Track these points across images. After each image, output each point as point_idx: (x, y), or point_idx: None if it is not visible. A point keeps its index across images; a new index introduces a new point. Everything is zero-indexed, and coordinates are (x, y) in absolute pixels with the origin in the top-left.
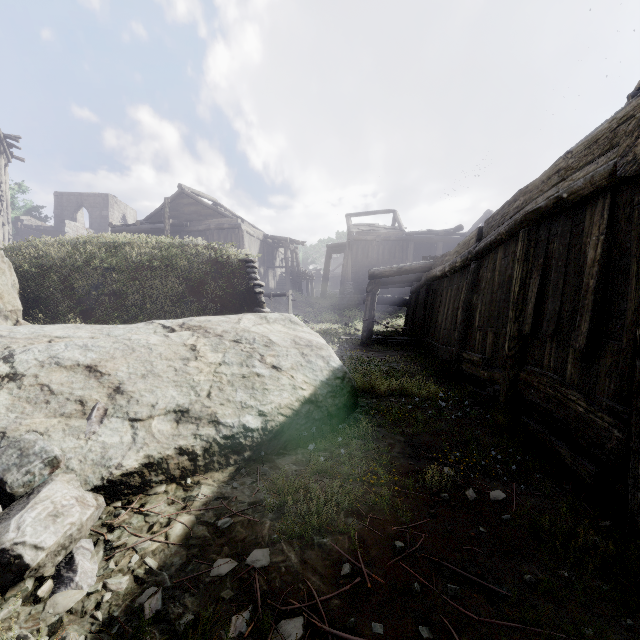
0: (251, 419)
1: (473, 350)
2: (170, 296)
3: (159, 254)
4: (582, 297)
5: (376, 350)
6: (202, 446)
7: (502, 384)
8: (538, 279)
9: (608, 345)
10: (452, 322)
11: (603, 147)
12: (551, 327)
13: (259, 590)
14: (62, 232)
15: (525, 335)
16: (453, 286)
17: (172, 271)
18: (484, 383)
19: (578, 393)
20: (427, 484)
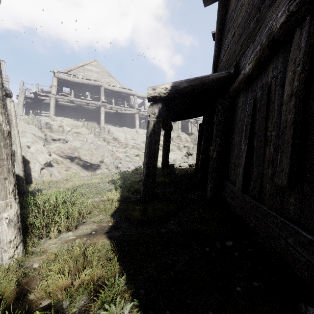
0: None
1: None
2: None
3: None
4: None
5: None
6: None
7: None
8: None
9: None
10: None
11: None
12: None
13: (183, 169)
14: None
15: None
16: None
17: None
18: None
19: None
20: None
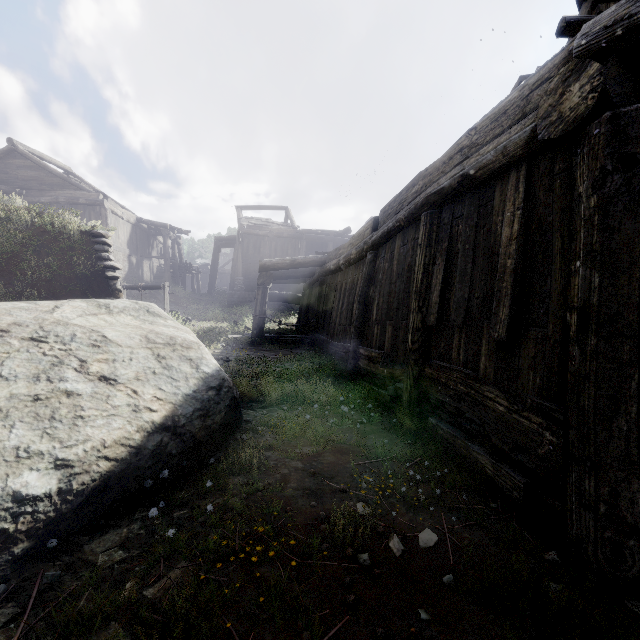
0: (35, 478)
1: (371, 345)
2: None
3: None
4: (498, 280)
5: (268, 349)
6: None
7: (406, 381)
8: (443, 265)
9: (530, 333)
10: (347, 317)
11: (514, 117)
12: (460, 316)
13: None
14: None
15: (429, 327)
16: (348, 279)
17: None
18: (383, 381)
19: (497, 389)
20: (337, 539)
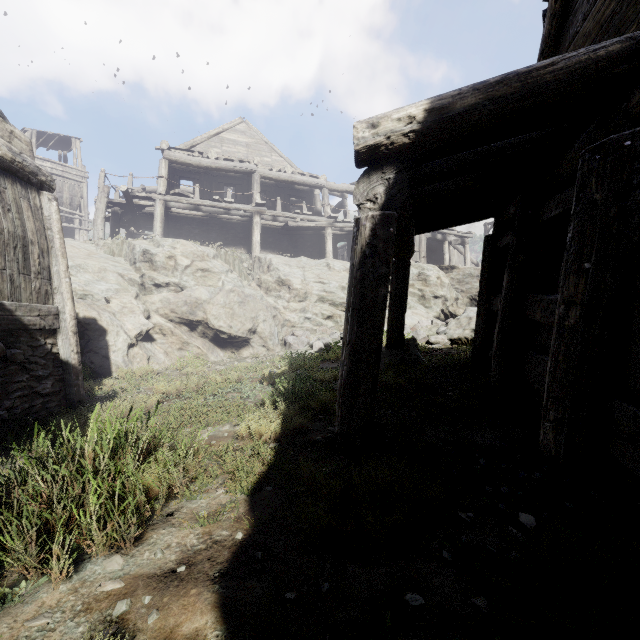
0: None
1: None
2: None
3: None
4: None
5: None
6: (470, 338)
7: None
8: None
9: None
10: None
11: None
12: None
13: (436, 349)
14: None
15: None
16: None
17: None
18: None
19: None
20: None
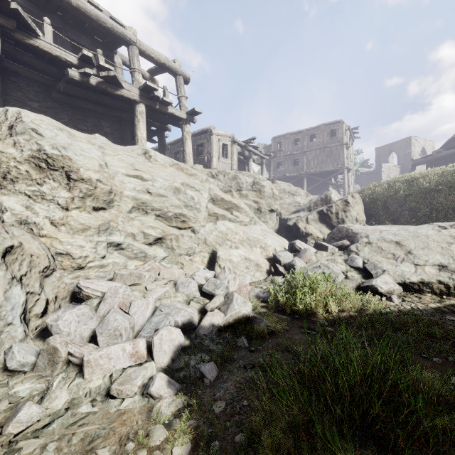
0: None
1: None
2: (452, 207)
3: (443, 180)
4: None
5: None
6: (453, 283)
7: None
8: None
9: None
10: None
11: None
12: None
13: None
14: (379, 172)
15: None
16: None
17: (454, 190)
18: None
19: None
20: None
